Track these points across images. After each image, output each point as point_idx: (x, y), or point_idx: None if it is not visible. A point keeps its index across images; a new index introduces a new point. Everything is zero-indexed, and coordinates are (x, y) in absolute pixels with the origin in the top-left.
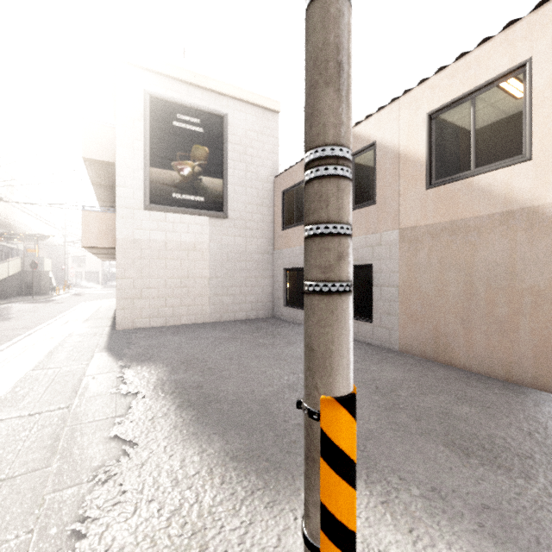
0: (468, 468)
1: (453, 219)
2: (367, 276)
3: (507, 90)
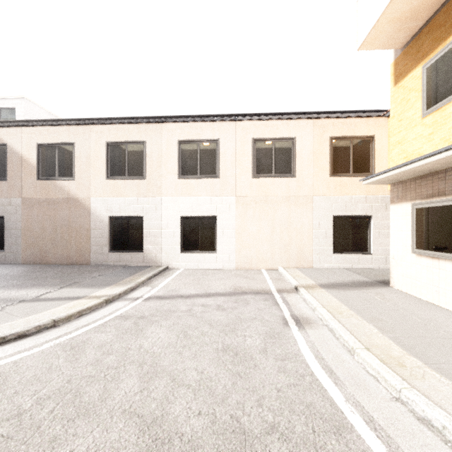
0: (22, 282)
1: (49, 197)
2: (2, 223)
3: (69, 150)
